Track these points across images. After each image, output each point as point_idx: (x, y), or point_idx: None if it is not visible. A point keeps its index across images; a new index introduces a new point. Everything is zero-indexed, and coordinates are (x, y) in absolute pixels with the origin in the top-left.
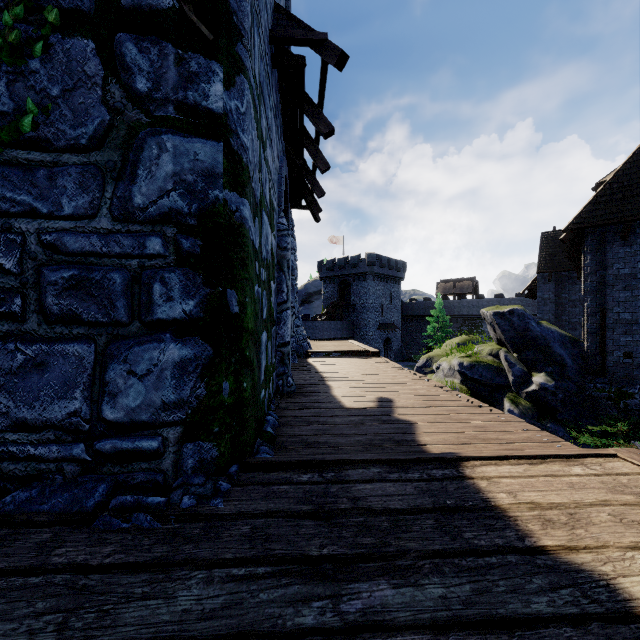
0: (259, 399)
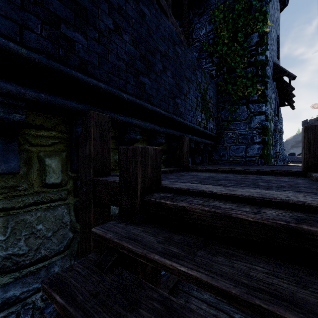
0: (270, 158)
